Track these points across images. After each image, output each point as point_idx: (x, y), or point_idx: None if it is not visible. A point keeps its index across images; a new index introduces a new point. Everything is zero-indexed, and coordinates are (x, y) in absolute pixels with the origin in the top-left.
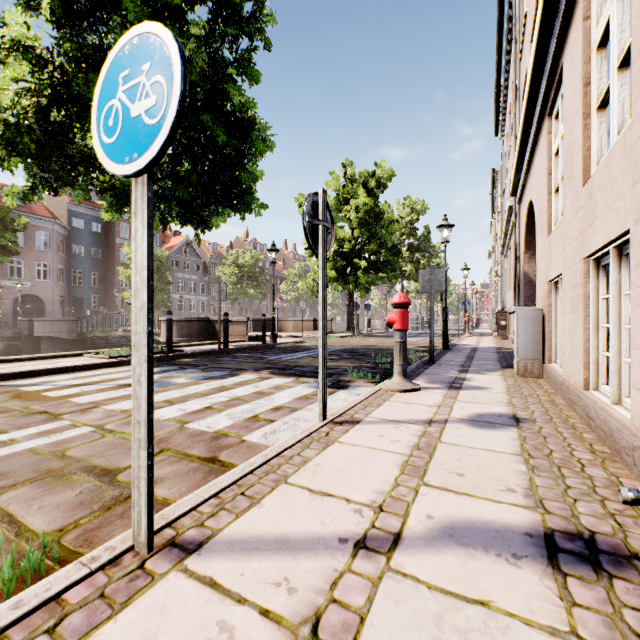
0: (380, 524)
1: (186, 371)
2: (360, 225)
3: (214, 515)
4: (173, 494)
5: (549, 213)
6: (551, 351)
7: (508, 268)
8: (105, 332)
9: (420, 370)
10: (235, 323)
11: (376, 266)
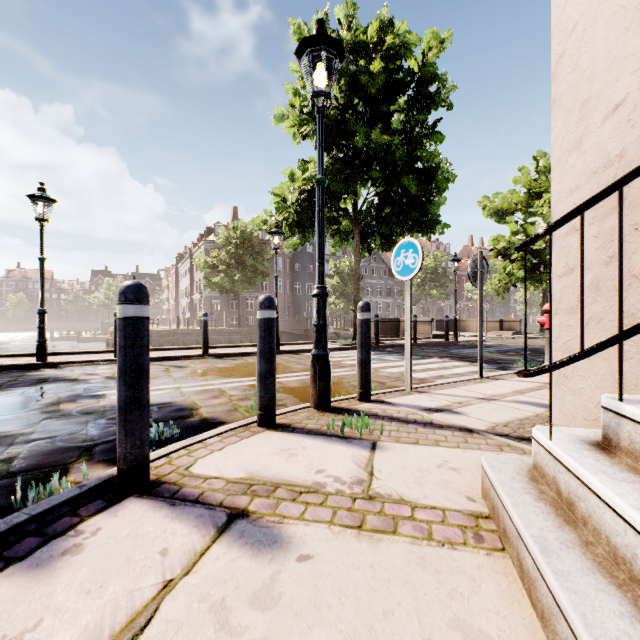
0: (491, 397)
1: (392, 355)
2: None
3: (428, 389)
4: None
5: None
6: None
7: None
8: None
9: None
10: (421, 323)
11: None
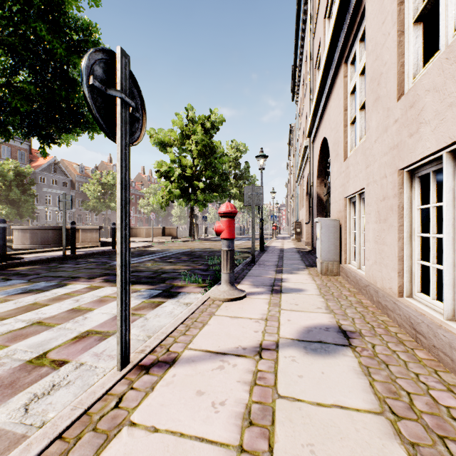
0: None
1: (6, 283)
2: (199, 156)
3: None
4: None
5: (345, 142)
6: (347, 254)
7: (301, 192)
8: None
9: (244, 272)
10: (88, 231)
11: (211, 188)
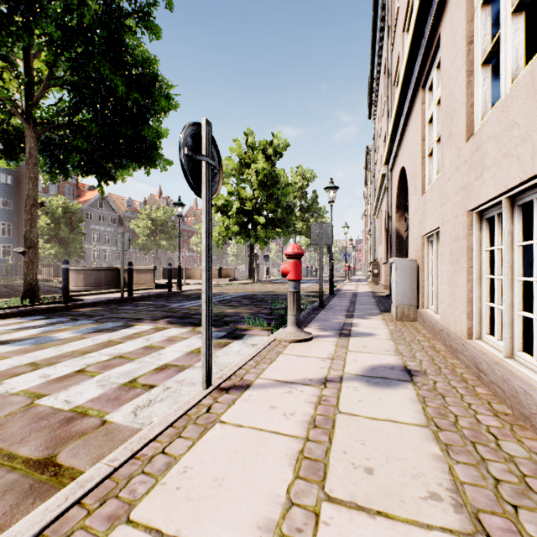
0: None
1: (77, 323)
2: (260, 187)
3: None
4: None
5: (423, 175)
6: (425, 298)
7: (379, 226)
8: (9, 281)
9: (312, 316)
10: (142, 272)
11: (273, 222)
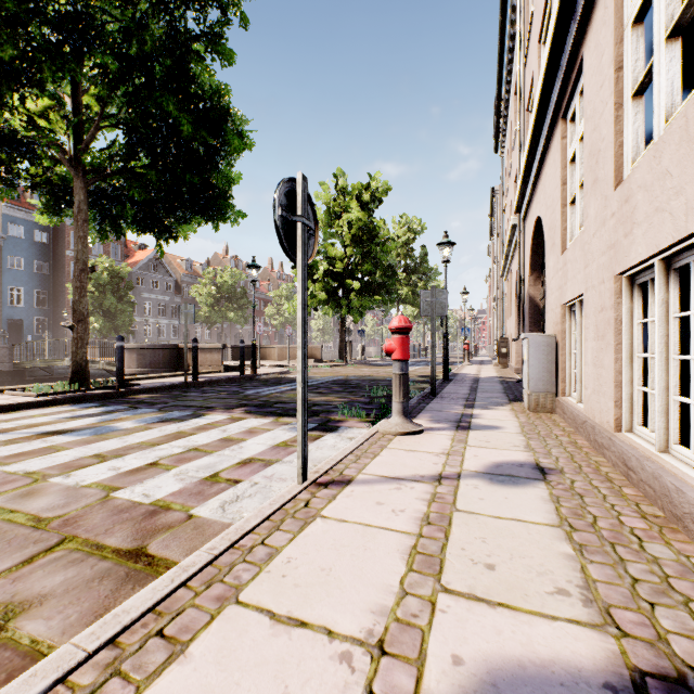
0: (381, 686)
1: (137, 411)
2: (353, 242)
3: (95, 692)
4: (51, 630)
5: (563, 228)
6: (565, 383)
7: (509, 292)
8: (48, 362)
9: (421, 405)
10: (208, 351)
11: (371, 288)
